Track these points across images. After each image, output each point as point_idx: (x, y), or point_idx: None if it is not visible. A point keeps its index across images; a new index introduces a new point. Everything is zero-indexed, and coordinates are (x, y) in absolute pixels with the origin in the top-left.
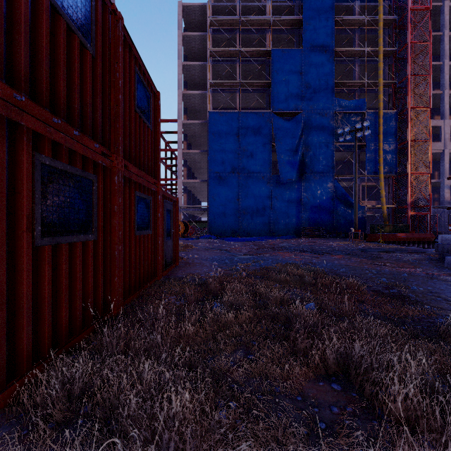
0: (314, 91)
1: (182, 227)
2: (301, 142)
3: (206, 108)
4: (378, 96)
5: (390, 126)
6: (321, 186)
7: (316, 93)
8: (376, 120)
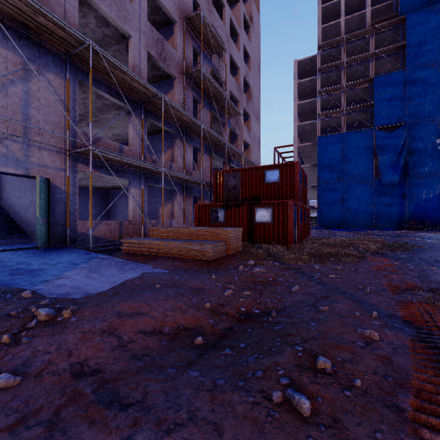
0: (419, 103)
1: None
2: (403, 149)
3: (315, 130)
4: None
5: None
6: (427, 185)
7: (421, 104)
8: None
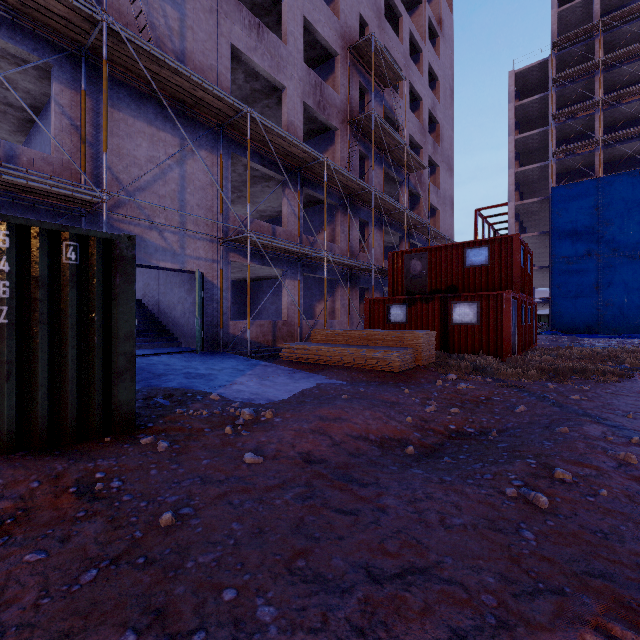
0: None
1: None
2: None
3: (545, 177)
4: None
5: None
6: None
7: None
8: None
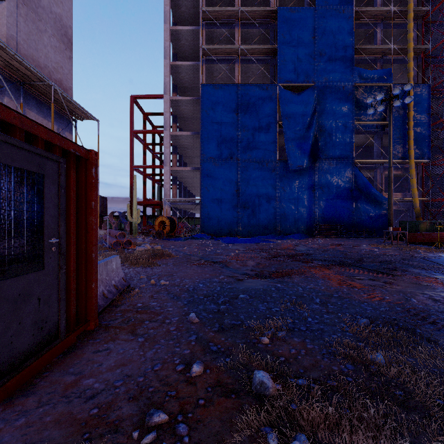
0: (329, 59)
1: (167, 224)
2: (313, 121)
3: (198, 86)
4: (408, 65)
5: (421, 101)
6: (338, 174)
7: (332, 61)
8: (405, 94)
